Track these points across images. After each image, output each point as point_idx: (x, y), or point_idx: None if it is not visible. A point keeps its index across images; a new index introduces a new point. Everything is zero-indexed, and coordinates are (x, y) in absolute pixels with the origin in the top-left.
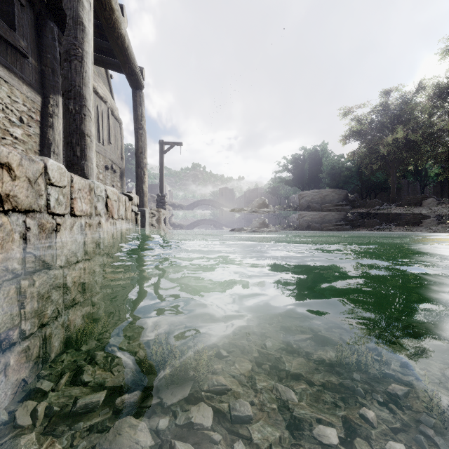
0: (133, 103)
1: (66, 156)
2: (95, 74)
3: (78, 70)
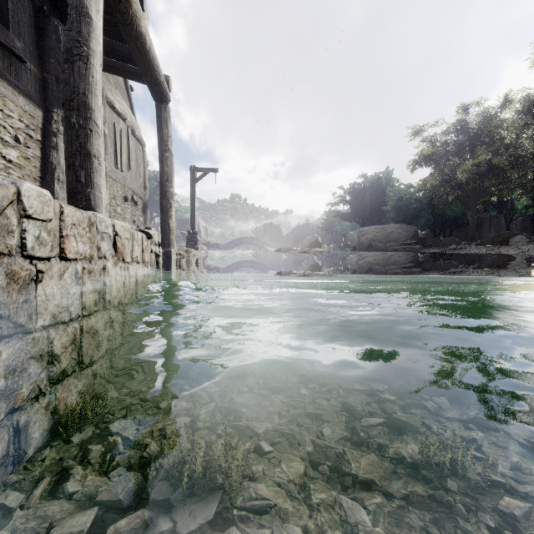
0: (157, 120)
1: (68, 182)
2: (111, 84)
3: (83, 73)
